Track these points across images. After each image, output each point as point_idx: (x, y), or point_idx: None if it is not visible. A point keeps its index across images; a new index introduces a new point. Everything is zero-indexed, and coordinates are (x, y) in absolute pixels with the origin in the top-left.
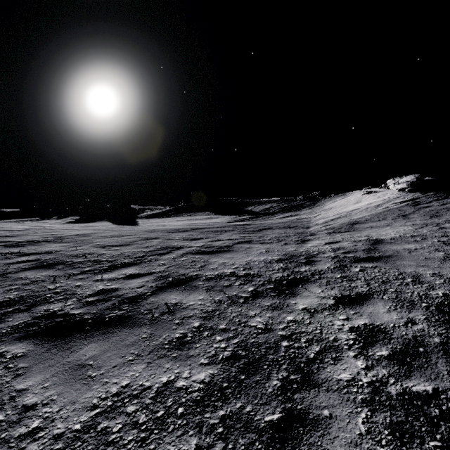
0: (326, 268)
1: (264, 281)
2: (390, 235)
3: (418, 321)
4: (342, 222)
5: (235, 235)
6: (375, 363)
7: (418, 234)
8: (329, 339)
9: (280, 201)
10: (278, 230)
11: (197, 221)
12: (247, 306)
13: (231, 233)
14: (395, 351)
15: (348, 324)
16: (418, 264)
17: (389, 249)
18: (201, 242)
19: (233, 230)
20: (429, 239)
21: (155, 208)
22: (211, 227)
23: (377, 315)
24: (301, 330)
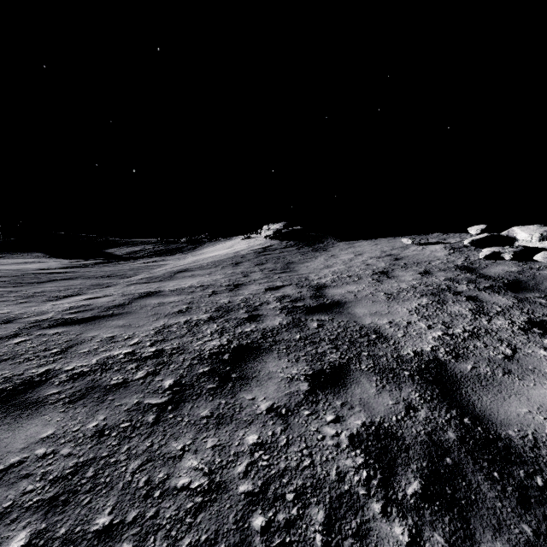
0: None
1: None
2: (181, 286)
3: None
4: (171, 270)
5: None
6: None
7: (209, 284)
8: None
9: (160, 242)
10: (79, 280)
11: None
12: None
13: None
14: None
15: None
16: (124, 324)
17: (142, 304)
18: None
19: None
20: (208, 289)
21: None
22: None
23: None
24: None
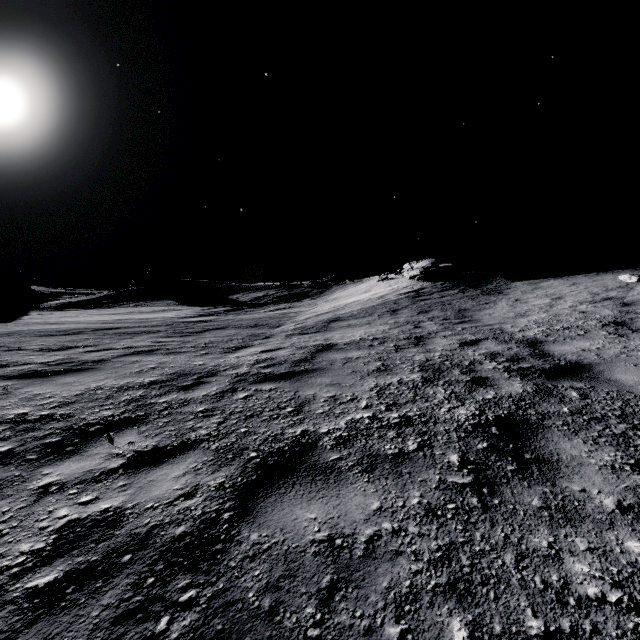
0: (201, 396)
1: (56, 429)
2: (351, 338)
3: (201, 491)
4: (320, 319)
5: (148, 340)
6: None
7: (382, 336)
8: None
9: (282, 287)
10: (232, 330)
11: (134, 316)
12: None
13: (151, 335)
14: (72, 572)
15: (75, 514)
16: (332, 382)
17: (327, 359)
18: (65, 353)
19: (161, 332)
20: (388, 343)
21: (85, 293)
22: (136, 326)
23: (154, 485)
24: None
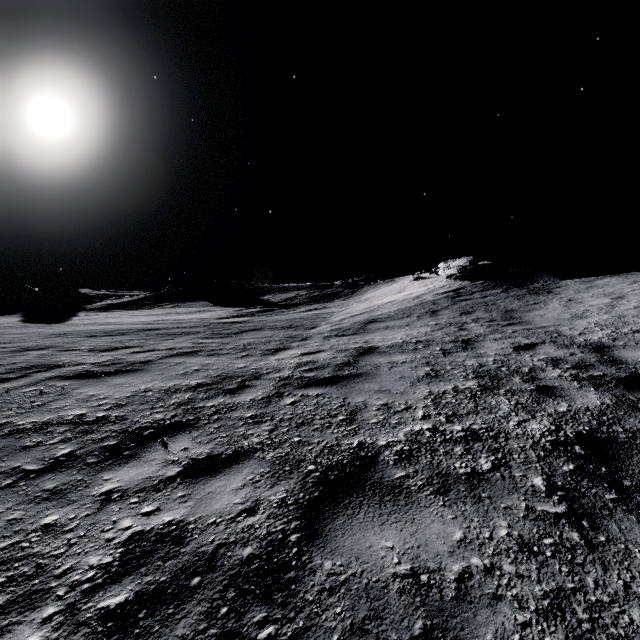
0: (248, 401)
1: (112, 432)
2: (393, 341)
3: (263, 507)
4: (356, 320)
5: (189, 342)
6: (61, 637)
7: (426, 339)
8: (53, 573)
9: (312, 287)
10: (268, 331)
11: (172, 317)
12: (2, 494)
13: (191, 337)
14: (142, 593)
15: (139, 525)
16: (381, 388)
17: (371, 363)
18: (114, 354)
19: (200, 333)
20: (433, 346)
21: (126, 294)
22: (176, 327)
23: (213, 498)
24: (29, 552)
